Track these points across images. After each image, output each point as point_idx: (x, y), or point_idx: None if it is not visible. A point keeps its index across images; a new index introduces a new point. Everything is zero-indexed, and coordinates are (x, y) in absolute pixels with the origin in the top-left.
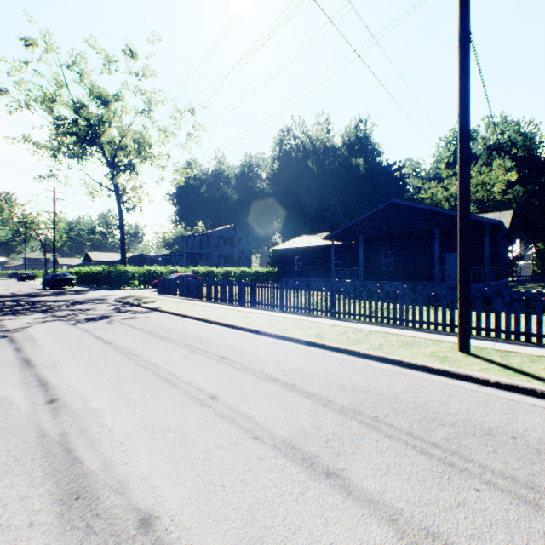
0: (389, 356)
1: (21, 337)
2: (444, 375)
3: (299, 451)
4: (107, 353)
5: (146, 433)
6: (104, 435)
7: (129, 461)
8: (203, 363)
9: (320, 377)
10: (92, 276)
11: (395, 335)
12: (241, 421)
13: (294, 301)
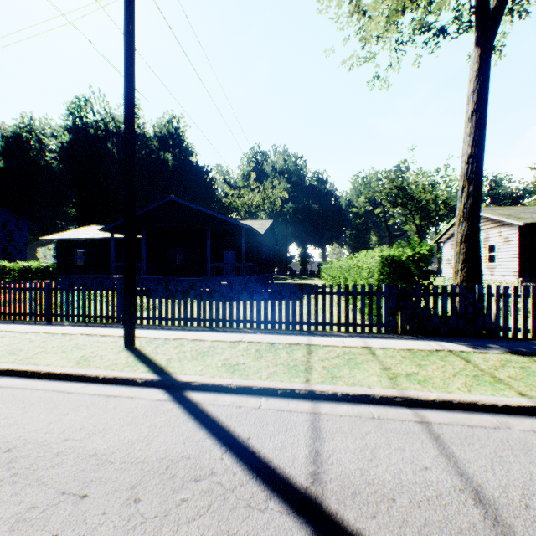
0: (19, 367)
1: None
2: (66, 378)
3: None
4: None
5: None
6: None
7: None
8: None
9: None
10: None
11: (84, 337)
12: None
13: (0, 304)
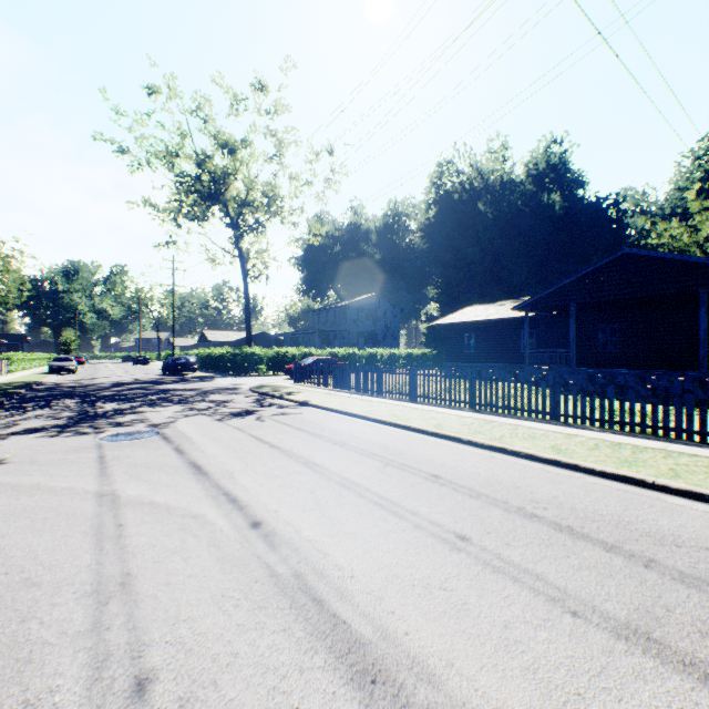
0: (704, 490)
1: (174, 435)
2: None
3: (665, 648)
4: (282, 461)
5: (404, 587)
6: (349, 583)
7: (408, 629)
8: (412, 482)
9: (605, 518)
10: (213, 359)
11: (685, 456)
12: (530, 581)
13: (491, 396)
